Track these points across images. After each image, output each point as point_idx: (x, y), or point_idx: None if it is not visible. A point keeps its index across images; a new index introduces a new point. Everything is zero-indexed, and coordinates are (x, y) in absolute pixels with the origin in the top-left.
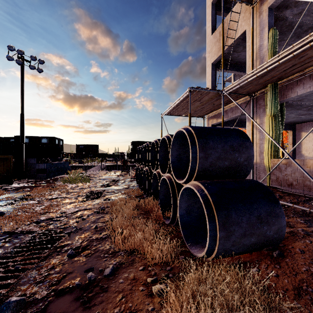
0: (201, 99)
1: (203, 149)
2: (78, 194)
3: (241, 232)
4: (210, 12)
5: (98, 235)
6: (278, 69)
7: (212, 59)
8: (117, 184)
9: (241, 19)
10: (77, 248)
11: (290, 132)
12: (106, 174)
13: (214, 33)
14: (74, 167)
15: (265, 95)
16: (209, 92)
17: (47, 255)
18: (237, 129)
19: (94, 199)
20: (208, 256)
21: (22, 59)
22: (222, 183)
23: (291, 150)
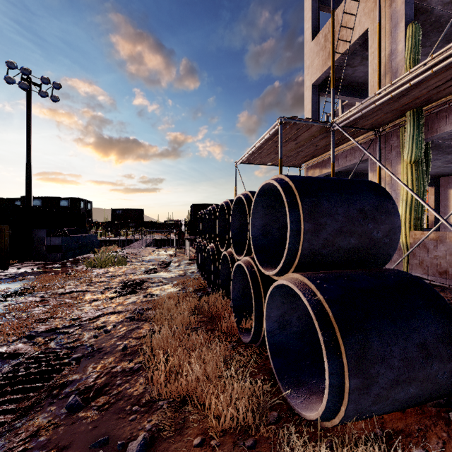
0: (297, 136)
1: (312, 216)
2: (107, 286)
3: (391, 377)
4: (310, 7)
5: (126, 364)
6: (426, 84)
7: (314, 77)
8: (168, 268)
9: (360, 12)
10: (86, 389)
11: (432, 189)
12: (153, 253)
13: (316, 37)
14: (107, 243)
15: (400, 129)
16: (311, 125)
17: (33, 404)
18: (368, 180)
19: (129, 295)
20: (324, 420)
21: (29, 82)
22: (347, 278)
23: (446, 218)
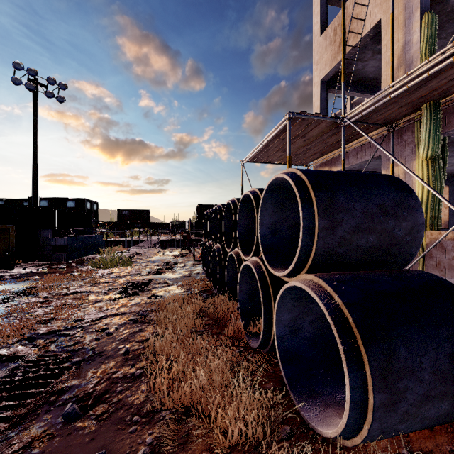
0: (306, 133)
1: (327, 212)
2: (111, 287)
3: (421, 392)
4: (318, 0)
5: (127, 369)
6: (446, 74)
7: (323, 73)
8: (173, 269)
9: (371, 3)
10: (85, 396)
11: (446, 188)
12: (158, 254)
13: (325, 31)
14: (113, 243)
15: (415, 124)
16: (321, 120)
17: (29, 411)
18: (387, 174)
19: (133, 296)
20: (343, 438)
21: (35, 82)
22: (366, 280)
23: None
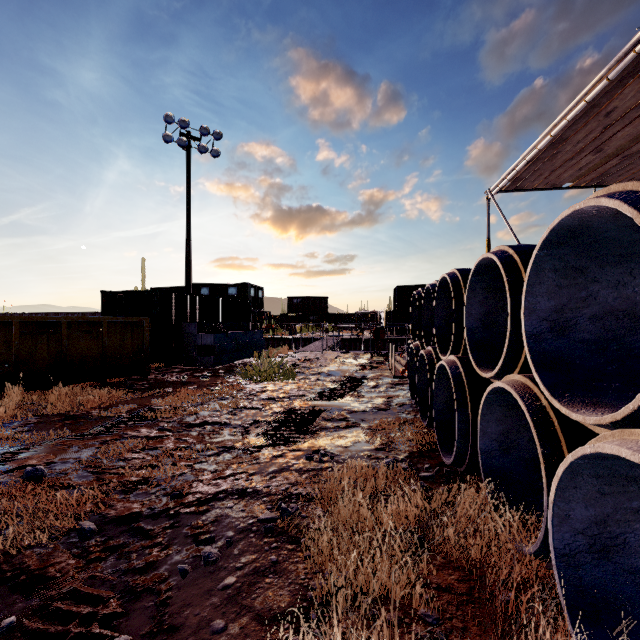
0: None
1: None
2: (256, 418)
3: None
4: None
5: None
6: None
7: None
8: (358, 391)
9: None
10: None
11: None
12: (336, 362)
13: None
14: (280, 342)
15: None
16: None
17: None
18: None
19: (283, 445)
20: None
21: (188, 137)
22: None
23: None
